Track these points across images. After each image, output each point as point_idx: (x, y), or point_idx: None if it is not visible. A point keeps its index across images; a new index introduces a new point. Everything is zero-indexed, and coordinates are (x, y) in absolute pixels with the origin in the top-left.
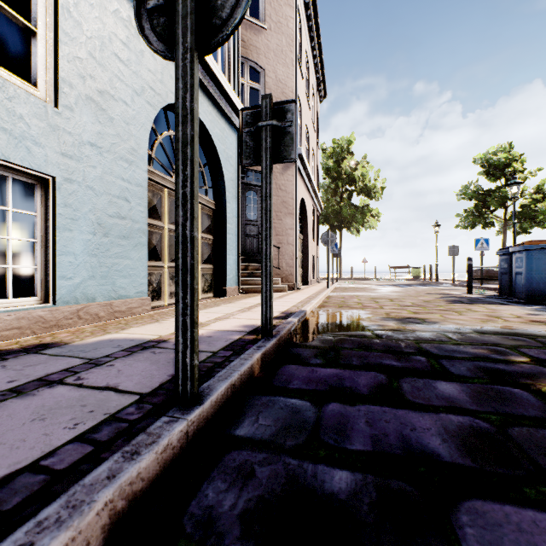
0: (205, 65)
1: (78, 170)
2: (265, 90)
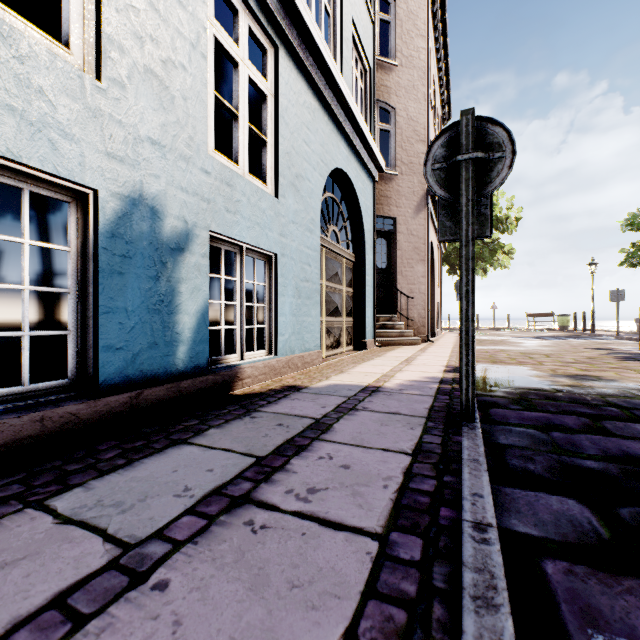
0: (355, 126)
1: (287, 245)
2: (396, 131)
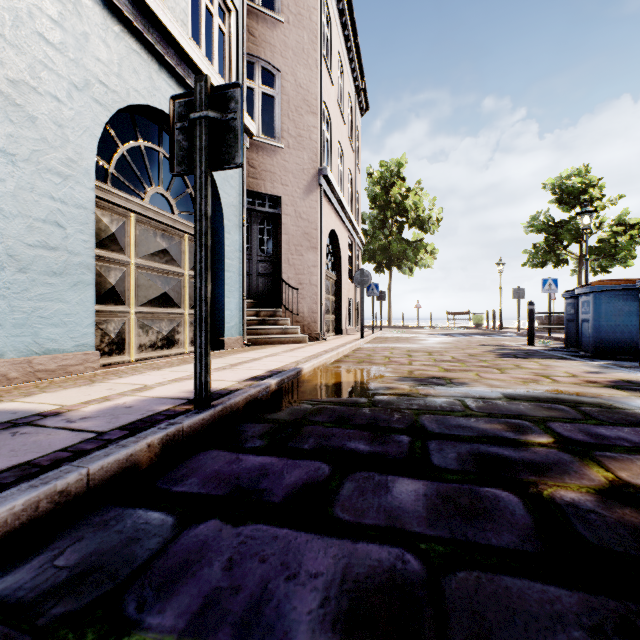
0: (187, 58)
1: None
2: (282, 97)
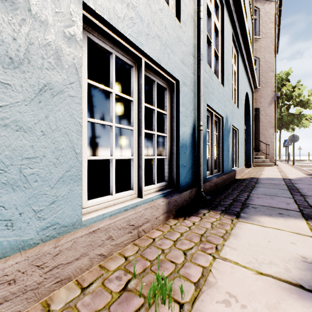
0: (252, 73)
1: (240, 126)
2: (259, 68)
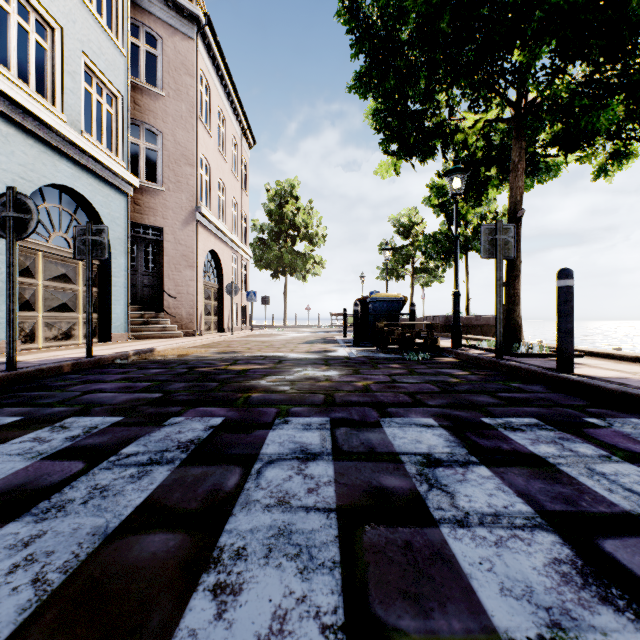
0: (81, 149)
1: None
2: (163, 152)
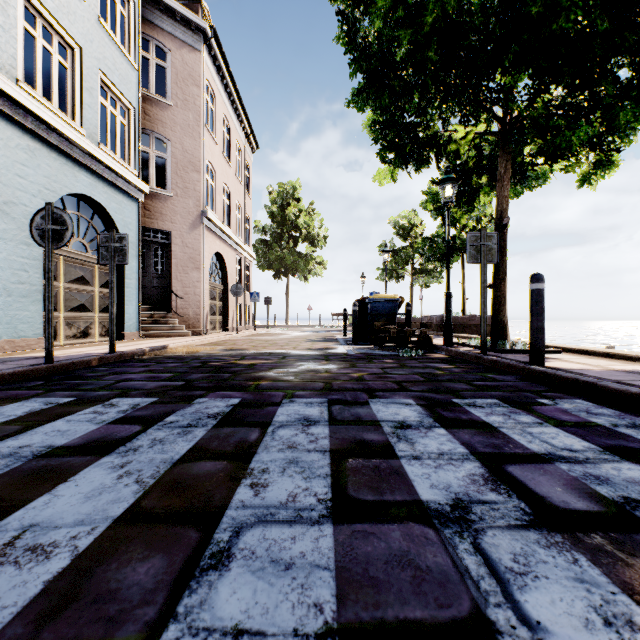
0: (98, 160)
1: None
2: (172, 160)
